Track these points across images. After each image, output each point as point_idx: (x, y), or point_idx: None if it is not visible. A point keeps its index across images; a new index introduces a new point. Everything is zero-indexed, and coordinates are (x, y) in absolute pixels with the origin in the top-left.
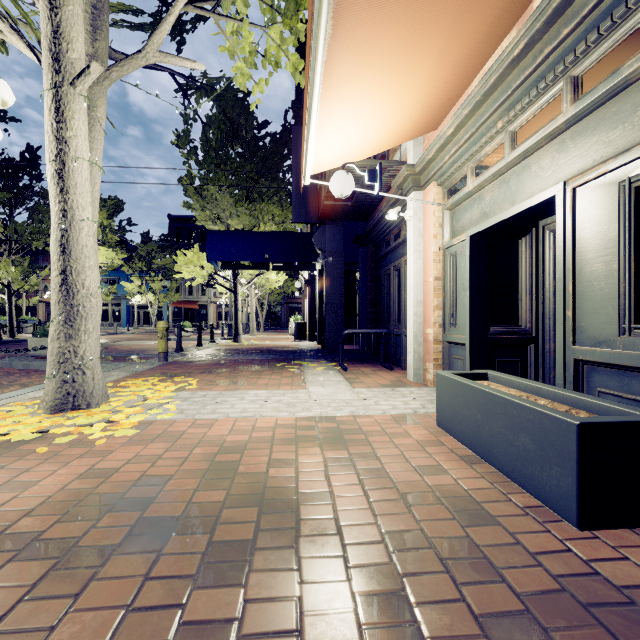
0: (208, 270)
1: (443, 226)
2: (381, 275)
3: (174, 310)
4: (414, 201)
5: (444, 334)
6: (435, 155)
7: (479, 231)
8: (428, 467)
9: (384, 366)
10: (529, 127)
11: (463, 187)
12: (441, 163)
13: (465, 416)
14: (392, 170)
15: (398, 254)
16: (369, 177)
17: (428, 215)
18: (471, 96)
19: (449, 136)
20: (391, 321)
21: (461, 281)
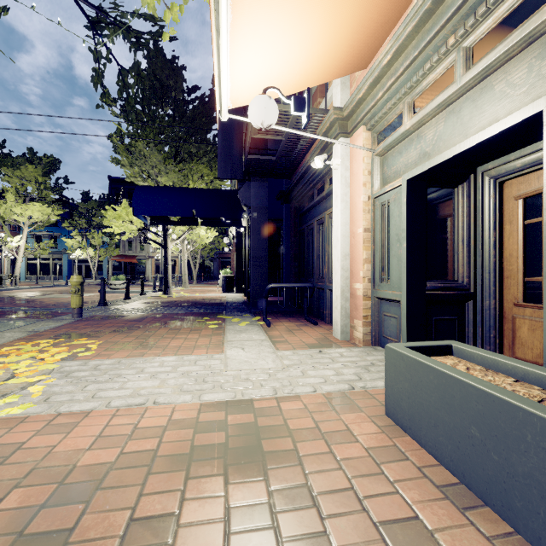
0: (137, 225)
1: (373, 173)
2: (304, 230)
3: (114, 264)
4: (341, 148)
5: (374, 289)
6: (366, 93)
7: (420, 173)
8: (397, 518)
9: (308, 320)
10: (492, 37)
11: (397, 128)
12: (373, 102)
13: (443, 421)
14: (317, 120)
15: (321, 208)
16: (295, 105)
17: (356, 162)
18: (418, 5)
19: (385, 66)
20: (314, 275)
21: (395, 232)
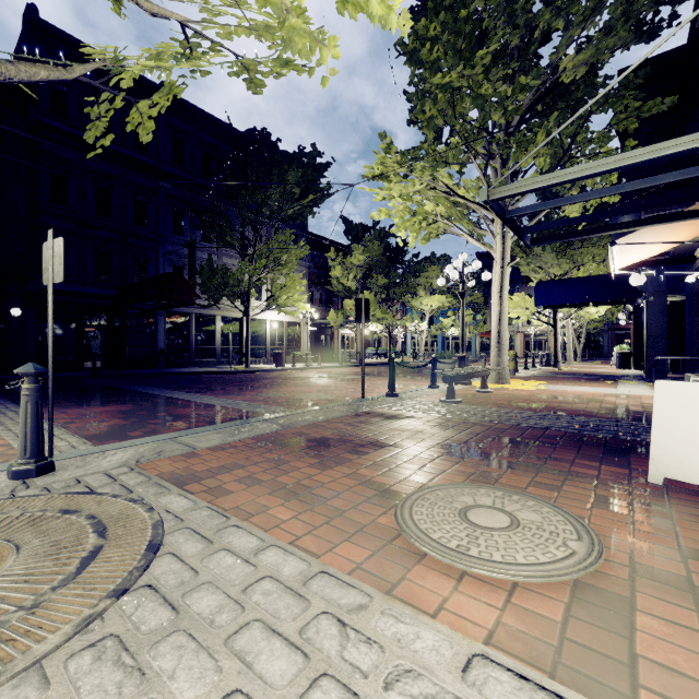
0: (531, 310)
1: None
2: None
3: (481, 340)
4: None
5: None
6: None
7: None
8: None
9: None
10: None
11: None
12: None
13: None
14: None
15: None
16: (656, 274)
17: None
18: None
19: None
20: None
21: None
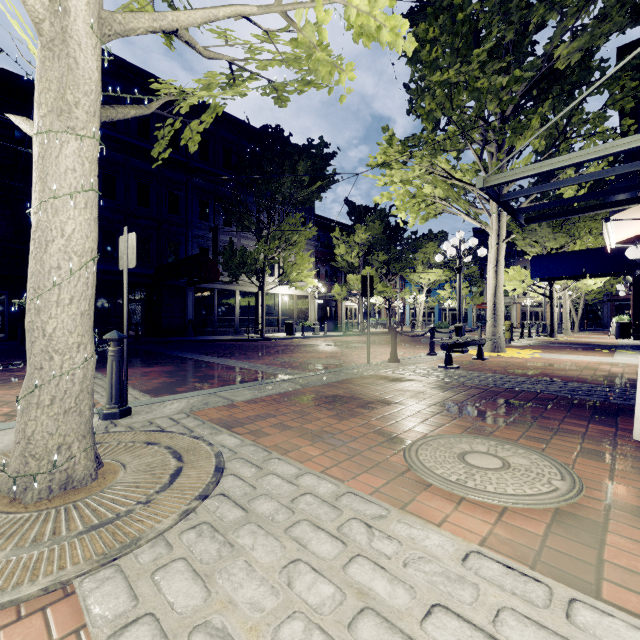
0: (527, 283)
1: None
2: None
3: (477, 311)
4: None
5: None
6: None
7: None
8: None
9: None
10: None
11: None
12: None
13: None
14: None
15: None
16: None
17: None
18: None
19: None
20: None
21: None
